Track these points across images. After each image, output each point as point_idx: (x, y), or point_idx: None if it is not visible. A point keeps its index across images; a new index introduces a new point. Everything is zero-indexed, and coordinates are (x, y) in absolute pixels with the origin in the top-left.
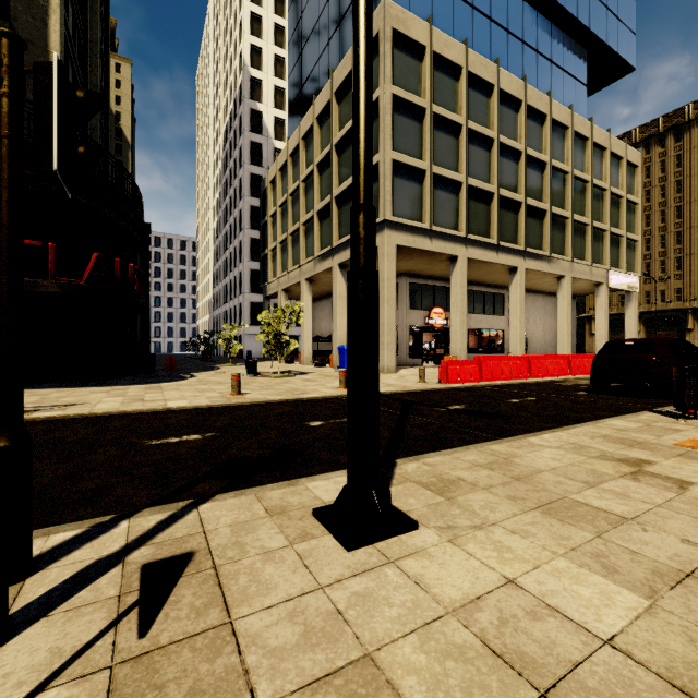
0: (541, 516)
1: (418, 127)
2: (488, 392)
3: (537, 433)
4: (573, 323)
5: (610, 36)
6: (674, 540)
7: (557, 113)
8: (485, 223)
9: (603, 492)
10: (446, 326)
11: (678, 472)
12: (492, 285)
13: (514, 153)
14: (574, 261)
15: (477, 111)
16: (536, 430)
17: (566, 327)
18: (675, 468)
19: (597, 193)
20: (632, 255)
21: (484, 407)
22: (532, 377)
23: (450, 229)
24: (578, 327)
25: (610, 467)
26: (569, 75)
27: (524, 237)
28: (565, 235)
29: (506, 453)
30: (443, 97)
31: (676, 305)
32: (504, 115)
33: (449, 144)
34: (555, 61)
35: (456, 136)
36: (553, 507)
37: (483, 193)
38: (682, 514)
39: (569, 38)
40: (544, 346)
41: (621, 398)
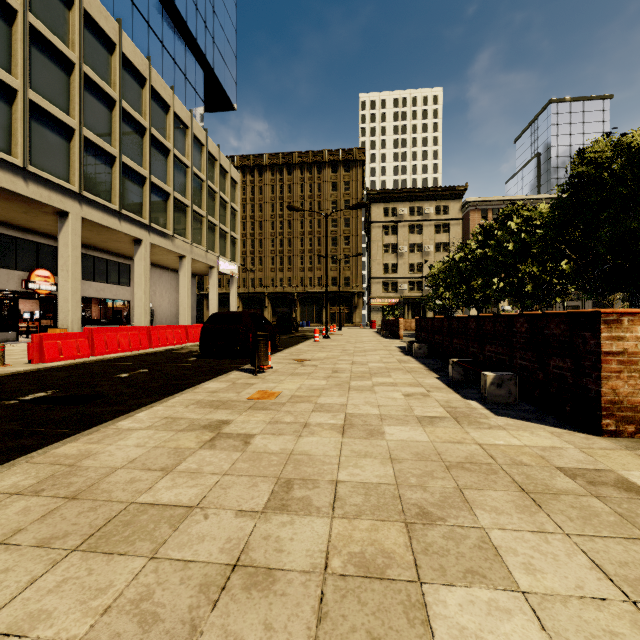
0: (81, 560)
1: (3, 27)
2: (96, 368)
3: (132, 413)
4: (194, 298)
5: (220, 73)
6: (230, 517)
7: (180, 110)
8: (106, 185)
9: (178, 476)
10: (56, 293)
11: (246, 427)
12: (117, 253)
13: (139, 126)
14: (193, 244)
15: (95, 60)
16: (134, 408)
17: (187, 301)
18: (245, 423)
19: (211, 193)
20: (234, 249)
21: (82, 389)
22: (153, 347)
23: (59, 178)
24: (199, 302)
25: (194, 438)
26: (191, 84)
27: (149, 211)
28: (186, 220)
29: (77, 454)
30: (47, 14)
31: (260, 290)
32: (128, 82)
33: (57, 76)
34: (179, 64)
35: (67, 72)
36: (107, 531)
37: (104, 152)
38: (242, 476)
39: (191, 53)
40: (170, 317)
41: (221, 361)
